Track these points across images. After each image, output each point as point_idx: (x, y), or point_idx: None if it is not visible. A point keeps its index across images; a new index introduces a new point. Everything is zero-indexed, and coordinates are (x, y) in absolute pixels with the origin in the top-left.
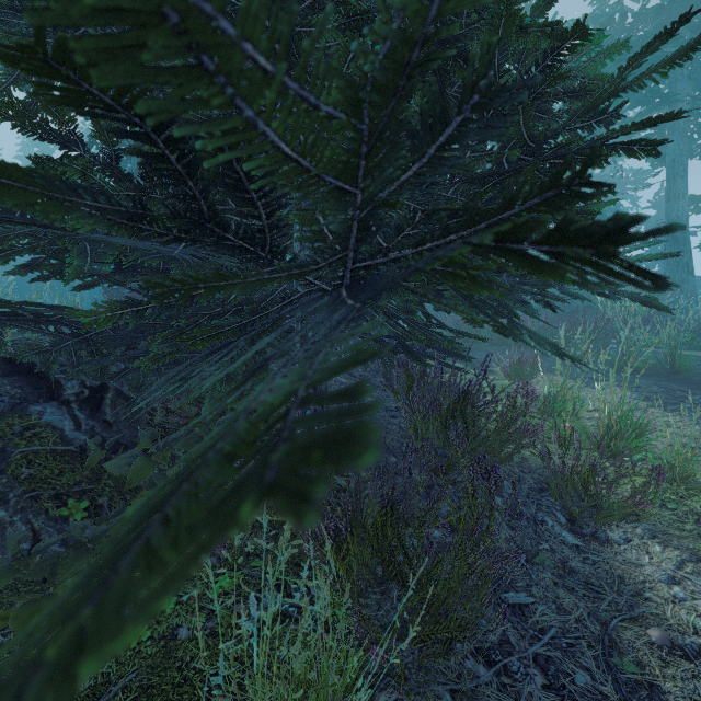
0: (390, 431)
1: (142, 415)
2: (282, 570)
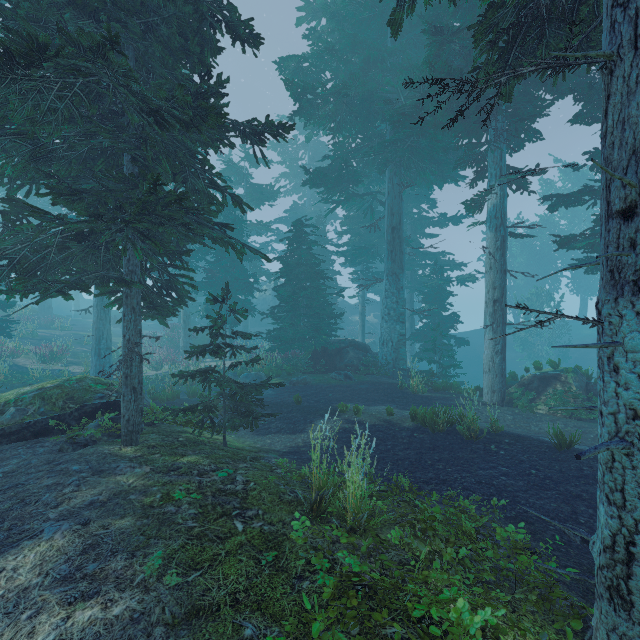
0: None
1: None
2: None
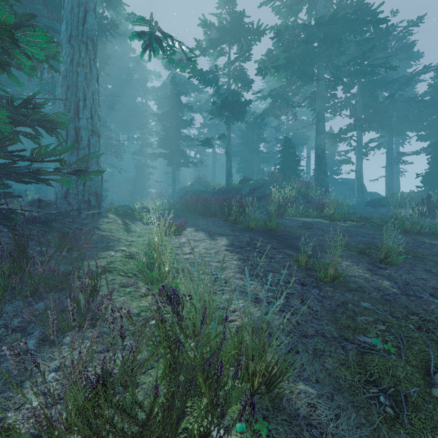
0: None
1: None
2: None
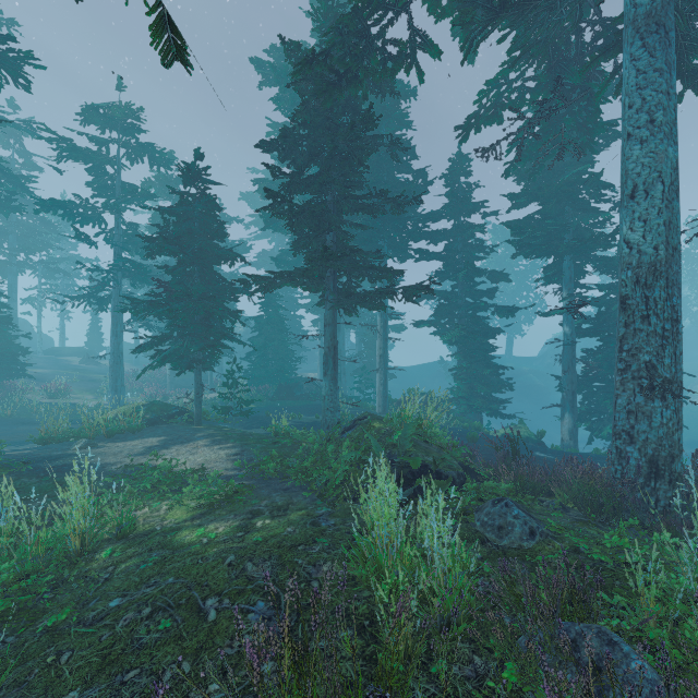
0: None
1: None
2: None
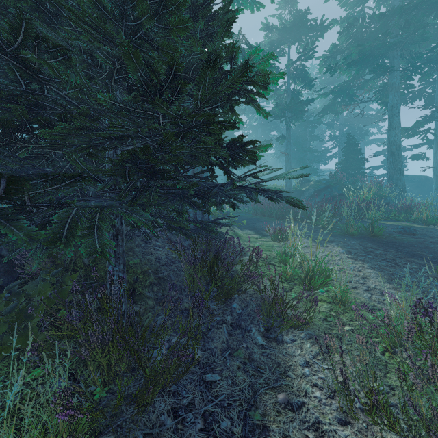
0: (178, 275)
1: (15, 268)
2: (76, 363)
